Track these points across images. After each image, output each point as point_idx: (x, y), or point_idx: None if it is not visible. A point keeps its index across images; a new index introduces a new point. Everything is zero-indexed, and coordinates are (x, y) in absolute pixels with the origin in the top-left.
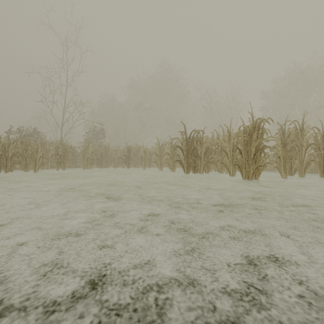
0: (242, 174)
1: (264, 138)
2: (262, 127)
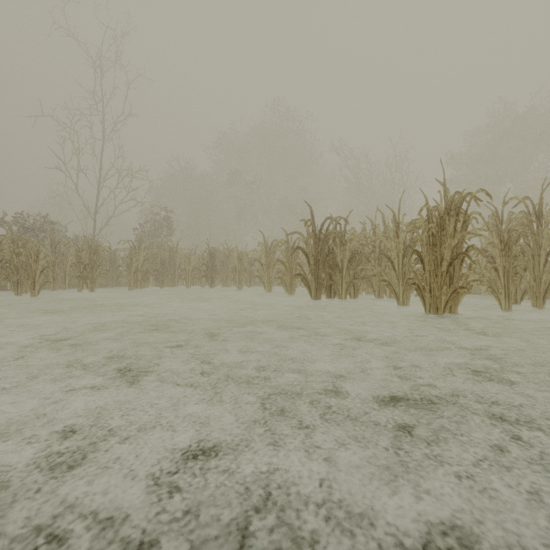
0: (424, 304)
1: (470, 232)
2: (466, 209)
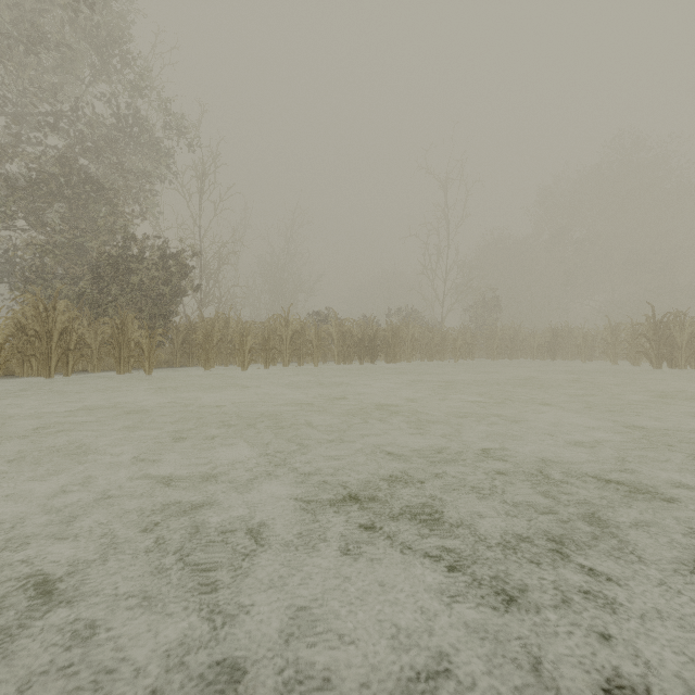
0: None
1: None
2: None
